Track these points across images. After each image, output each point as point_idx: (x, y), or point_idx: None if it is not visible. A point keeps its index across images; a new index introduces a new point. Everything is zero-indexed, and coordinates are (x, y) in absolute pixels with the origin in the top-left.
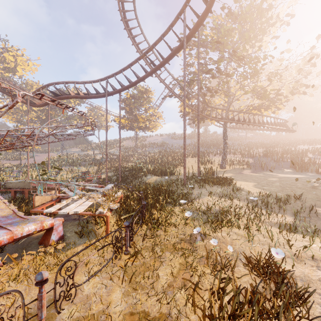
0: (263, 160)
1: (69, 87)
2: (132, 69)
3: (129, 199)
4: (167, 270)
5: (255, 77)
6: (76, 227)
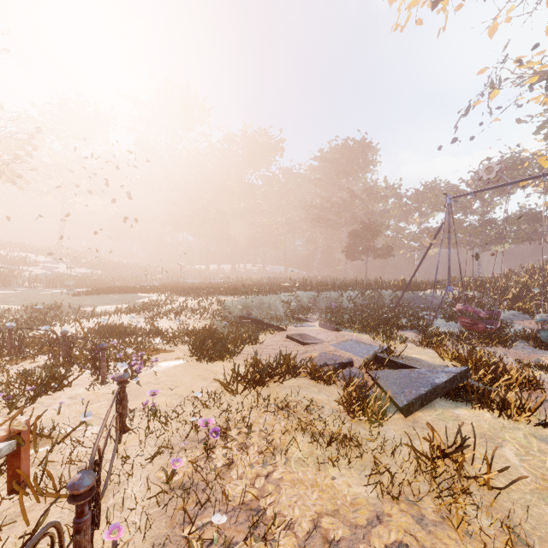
0: None
1: None
2: None
3: None
4: None
5: None
6: None
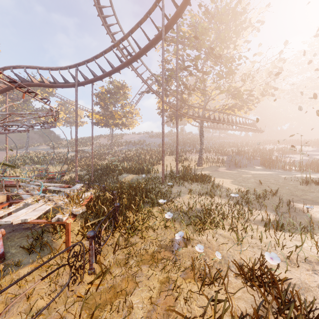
0: (236, 158)
1: (36, 78)
2: (105, 58)
3: (99, 201)
4: (144, 293)
5: (230, 77)
6: (26, 239)
